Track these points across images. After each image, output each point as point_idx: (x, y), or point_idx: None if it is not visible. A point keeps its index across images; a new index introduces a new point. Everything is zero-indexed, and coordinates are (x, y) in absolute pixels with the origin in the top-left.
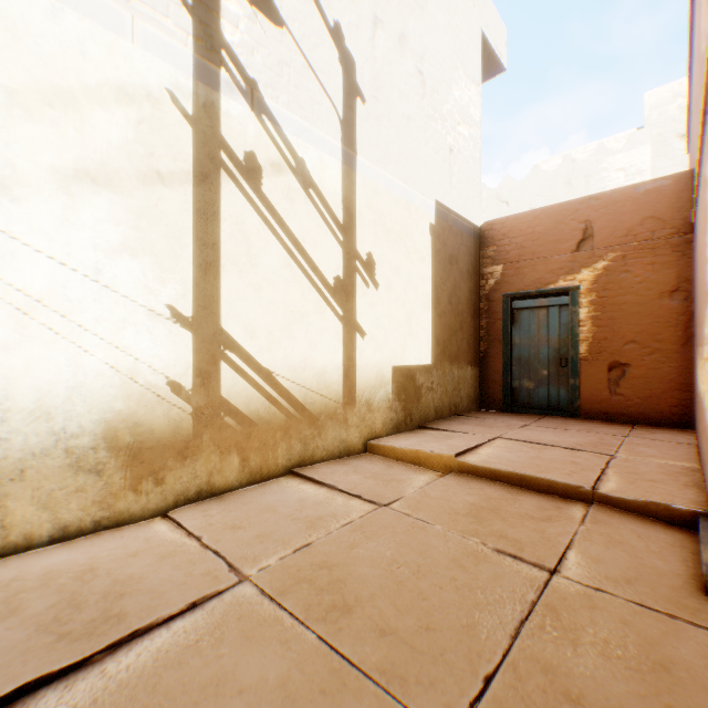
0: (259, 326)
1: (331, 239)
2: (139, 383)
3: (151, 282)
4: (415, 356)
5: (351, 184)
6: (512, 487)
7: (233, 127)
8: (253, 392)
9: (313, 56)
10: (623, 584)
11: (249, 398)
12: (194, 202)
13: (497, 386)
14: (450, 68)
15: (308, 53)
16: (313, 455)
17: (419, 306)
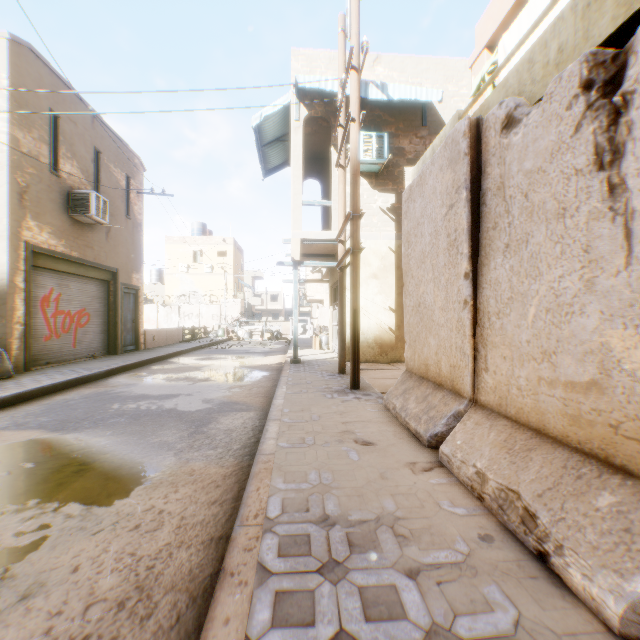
0: None
1: None
2: (382, 327)
3: (384, 301)
4: None
5: None
6: None
7: None
8: None
9: None
10: None
11: None
12: (395, 276)
13: None
14: None
15: None
16: None
17: None
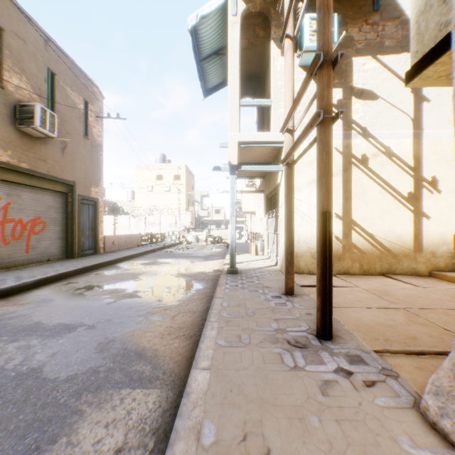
0: (367, 217)
1: (404, 176)
2: None
3: None
4: None
5: (418, 146)
6: None
7: (356, 148)
8: (364, 241)
9: (394, 100)
10: None
11: (362, 244)
12: (342, 179)
13: None
14: None
15: (391, 100)
16: (394, 271)
17: None
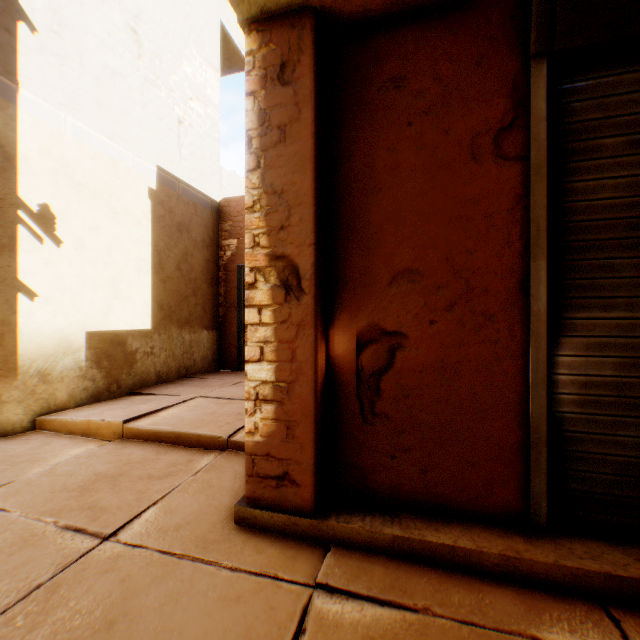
0: None
1: None
2: None
3: None
4: (126, 321)
5: (9, 119)
6: (168, 446)
7: None
8: None
9: None
10: (170, 532)
11: None
12: None
13: (233, 348)
14: (180, 42)
15: None
16: None
17: (133, 270)
